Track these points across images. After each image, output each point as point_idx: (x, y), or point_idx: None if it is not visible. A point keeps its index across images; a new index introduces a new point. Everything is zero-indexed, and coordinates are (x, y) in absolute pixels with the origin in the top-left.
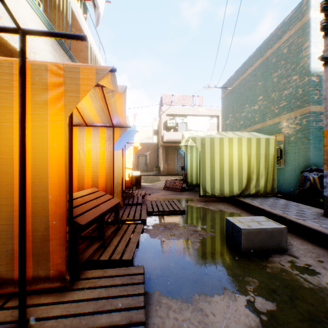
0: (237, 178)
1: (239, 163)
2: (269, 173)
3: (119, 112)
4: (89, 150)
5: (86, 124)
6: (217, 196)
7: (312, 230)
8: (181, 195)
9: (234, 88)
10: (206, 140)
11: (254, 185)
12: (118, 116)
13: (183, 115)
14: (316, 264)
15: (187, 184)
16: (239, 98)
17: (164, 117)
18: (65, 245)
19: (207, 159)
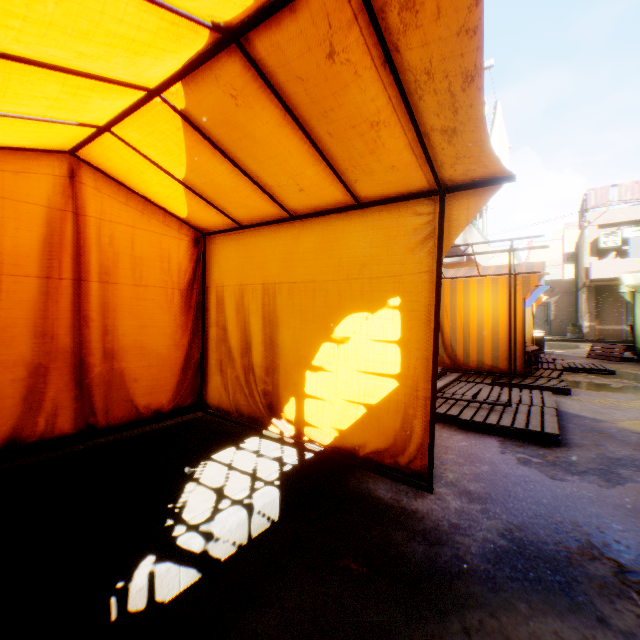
0: None
1: None
2: None
3: None
4: None
5: None
6: None
7: None
8: (617, 364)
9: None
10: None
11: None
12: None
13: None
14: None
15: (634, 351)
16: None
17: (590, 231)
18: (520, 358)
19: None
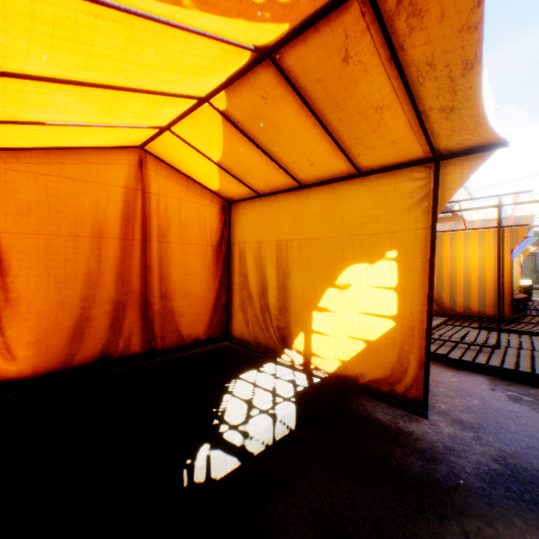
0: None
1: None
2: None
3: None
4: None
5: None
6: None
7: None
8: None
9: None
10: None
11: None
12: None
13: None
14: None
15: None
16: None
17: None
18: (507, 304)
19: None
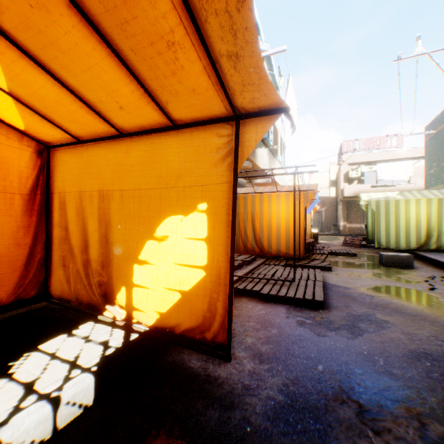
0: (414, 234)
1: (416, 221)
2: None
3: None
4: None
5: None
6: (391, 249)
7: (442, 263)
8: (359, 249)
9: (437, 132)
10: (380, 202)
11: (433, 241)
12: None
13: (371, 162)
14: (423, 271)
15: (367, 241)
16: (443, 145)
17: (344, 167)
18: (303, 247)
19: (381, 218)
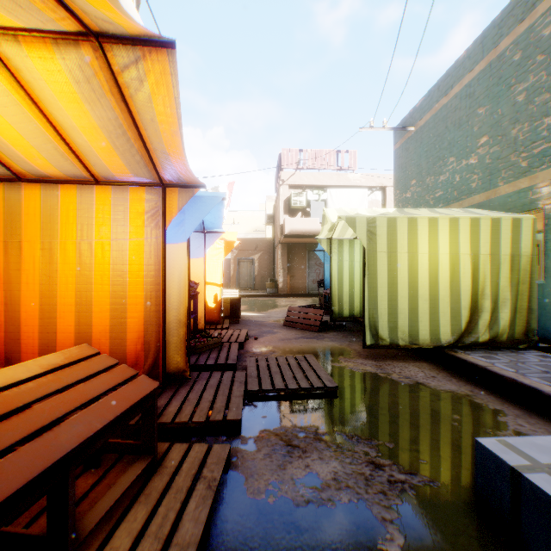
0: (448, 306)
1: (452, 274)
2: (520, 297)
3: (165, 137)
4: (104, 243)
5: (95, 179)
6: (403, 347)
7: None
8: (321, 340)
9: (422, 128)
10: (379, 223)
11: (486, 322)
12: (167, 151)
13: (320, 187)
14: None
15: (332, 316)
16: (433, 147)
17: (285, 190)
18: None
19: (380, 265)
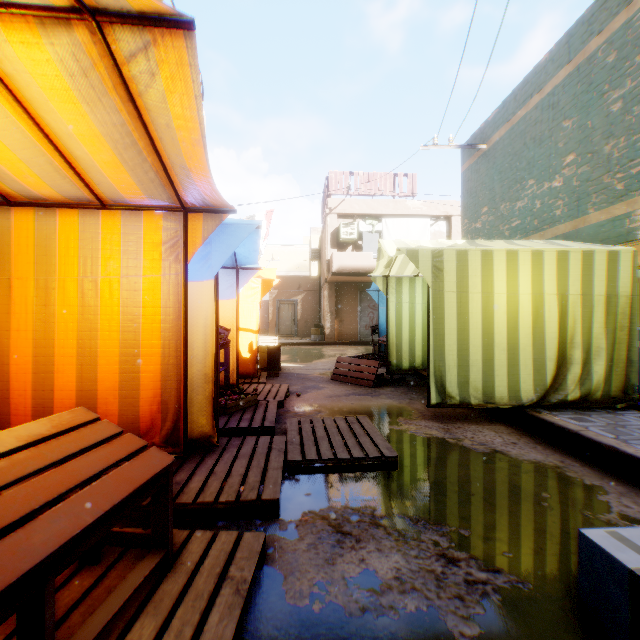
0: (530, 357)
1: (535, 319)
2: (617, 346)
3: (185, 147)
4: (112, 281)
5: (100, 202)
6: (476, 406)
7: None
8: (376, 397)
9: (495, 145)
10: (447, 256)
11: (576, 377)
12: (187, 165)
13: (374, 216)
14: None
15: (389, 368)
16: (509, 167)
17: (332, 220)
18: None
19: (448, 308)
